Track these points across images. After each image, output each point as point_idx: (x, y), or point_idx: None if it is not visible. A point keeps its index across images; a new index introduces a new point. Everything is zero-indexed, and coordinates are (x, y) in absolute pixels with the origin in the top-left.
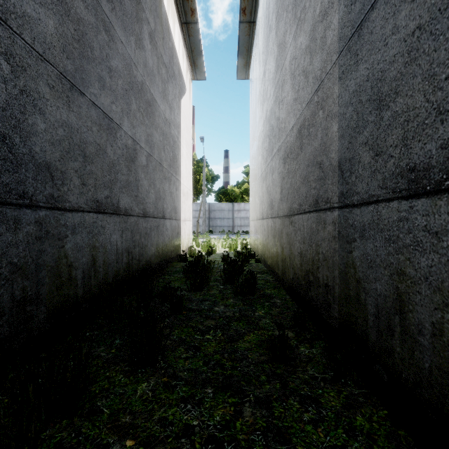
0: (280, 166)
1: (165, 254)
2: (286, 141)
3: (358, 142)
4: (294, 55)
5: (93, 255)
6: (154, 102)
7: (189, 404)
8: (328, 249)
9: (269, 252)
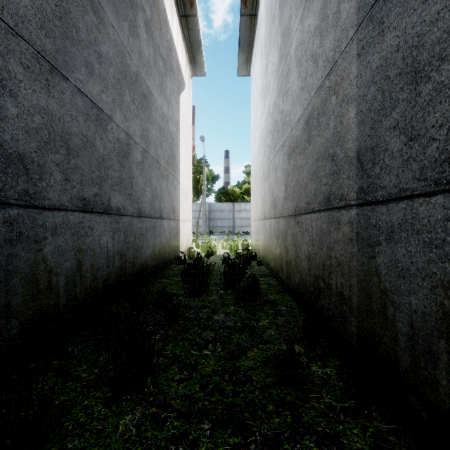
0: (284, 162)
1: (162, 256)
2: (291, 135)
3: (384, 127)
4: (300, 40)
5: (79, 259)
6: (150, 96)
7: (180, 446)
8: (343, 253)
9: (271, 254)
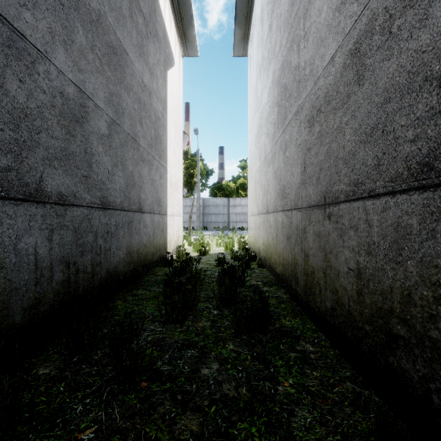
0: (300, 134)
1: (142, 258)
2: (315, 89)
3: None
4: None
5: None
6: (124, 53)
7: None
8: None
9: (278, 257)
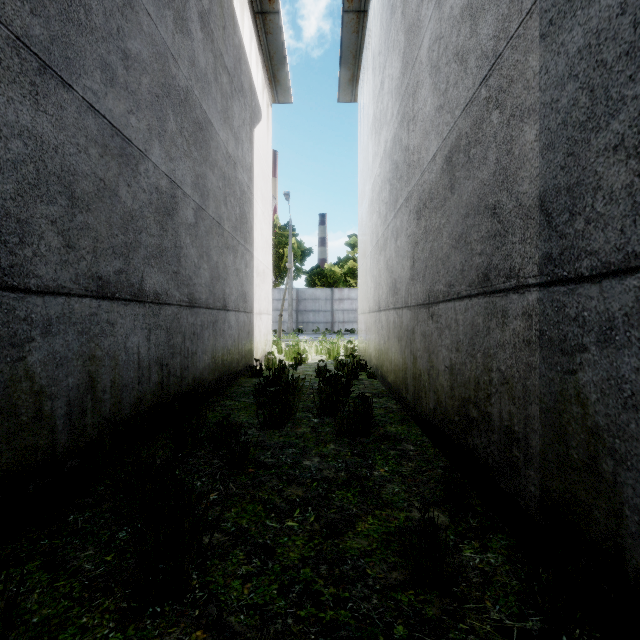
0: (410, 225)
1: (227, 365)
2: (422, 181)
3: (595, 149)
4: (437, 33)
5: (91, 372)
6: (209, 126)
7: None
8: (513, 363)
9: (390, 363)
